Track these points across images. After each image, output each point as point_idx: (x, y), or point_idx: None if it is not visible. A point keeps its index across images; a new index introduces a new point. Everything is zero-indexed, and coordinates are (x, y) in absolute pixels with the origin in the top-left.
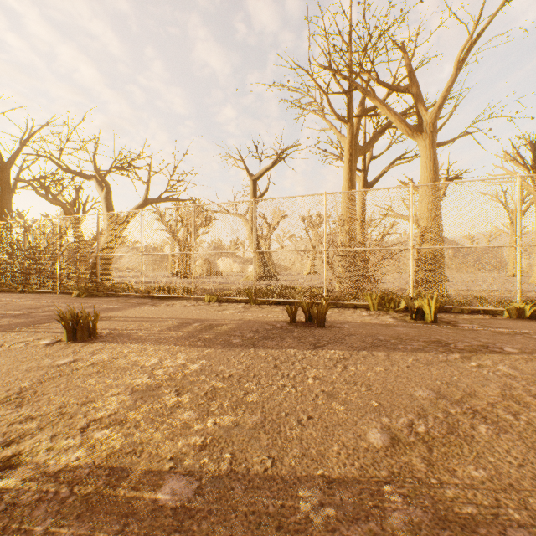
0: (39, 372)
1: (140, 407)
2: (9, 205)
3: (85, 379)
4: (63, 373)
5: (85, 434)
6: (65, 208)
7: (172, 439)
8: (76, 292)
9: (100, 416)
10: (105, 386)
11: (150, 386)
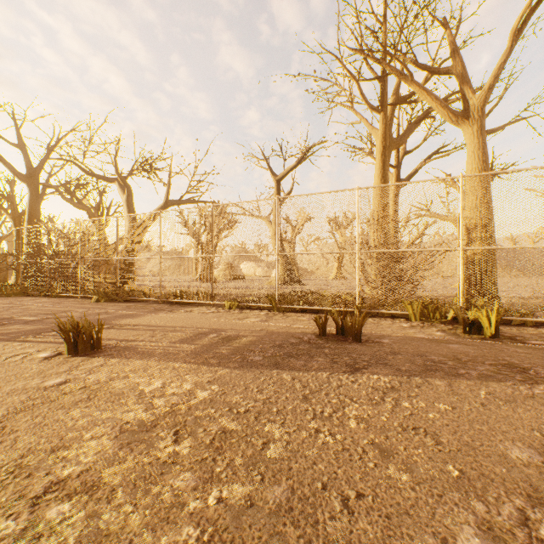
0: (21, 396)
1: (123, 460)
2: (38, 210)
3: (68, 410)
4: (46, 400)
5: (36, 509)
6: (90, 212)
7: (154, 529)
8: (96, 297)
9: (65, 475)
10: (88, 422)
11: (143, 424)
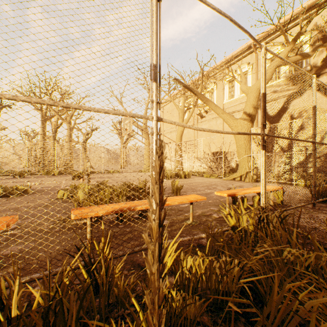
0: None
1: None
2: None
3: None
4: None
5: None
6: None
7: None
8: None
9: None
10: None
11: None
